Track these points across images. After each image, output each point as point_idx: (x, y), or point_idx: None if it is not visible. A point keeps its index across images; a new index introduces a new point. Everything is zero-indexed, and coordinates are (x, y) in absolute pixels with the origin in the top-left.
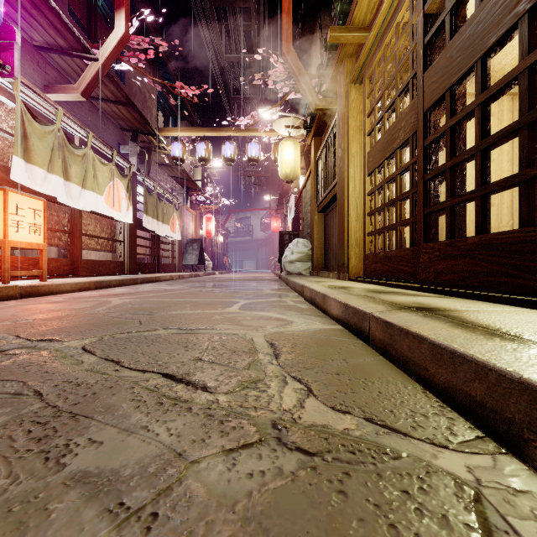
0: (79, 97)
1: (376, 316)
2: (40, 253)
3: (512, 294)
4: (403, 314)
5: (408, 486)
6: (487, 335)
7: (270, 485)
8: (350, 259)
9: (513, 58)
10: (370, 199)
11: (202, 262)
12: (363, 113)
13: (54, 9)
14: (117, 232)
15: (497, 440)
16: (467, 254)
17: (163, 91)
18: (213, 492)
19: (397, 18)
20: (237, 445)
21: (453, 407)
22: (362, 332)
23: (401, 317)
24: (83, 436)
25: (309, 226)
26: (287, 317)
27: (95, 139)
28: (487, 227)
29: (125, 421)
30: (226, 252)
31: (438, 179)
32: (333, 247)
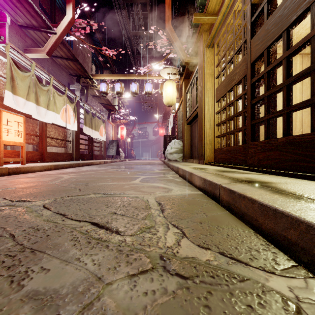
0: (45, 56)
1: (223, 186)
2: (21, 148)
3: (306, 173)
4: (240, 185)
5: (251, 301)
6: (296, 198)
7: (159, 301)
8: (206, 152)
9: (303, 32)
10: (218, 116)
11: (118, 153)
12: (214, 65)
13: (30, 3)
14: (67, 136)
15: (306, 268)
16: (278, 148)
17: (95, 52)
18: (120, 306)
19: (234, 7)
20: (137, 272)
21: (275, 245)
22: (215, 196)
23: (239, 187)
24: (37, 265)
25: (181, 132)
26: (168, 186)
27: (54, 81)
28: (290, 132)
29: (65, 255)
30: (132, 147)
31: (259, 103)
32: (196, 144)
